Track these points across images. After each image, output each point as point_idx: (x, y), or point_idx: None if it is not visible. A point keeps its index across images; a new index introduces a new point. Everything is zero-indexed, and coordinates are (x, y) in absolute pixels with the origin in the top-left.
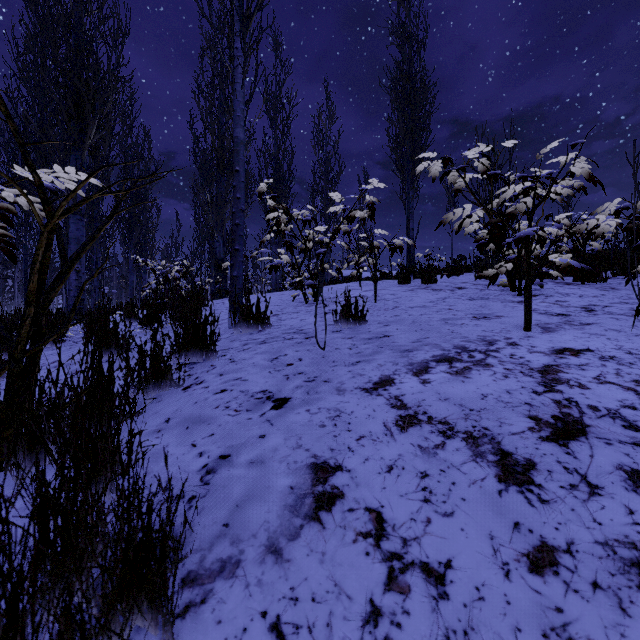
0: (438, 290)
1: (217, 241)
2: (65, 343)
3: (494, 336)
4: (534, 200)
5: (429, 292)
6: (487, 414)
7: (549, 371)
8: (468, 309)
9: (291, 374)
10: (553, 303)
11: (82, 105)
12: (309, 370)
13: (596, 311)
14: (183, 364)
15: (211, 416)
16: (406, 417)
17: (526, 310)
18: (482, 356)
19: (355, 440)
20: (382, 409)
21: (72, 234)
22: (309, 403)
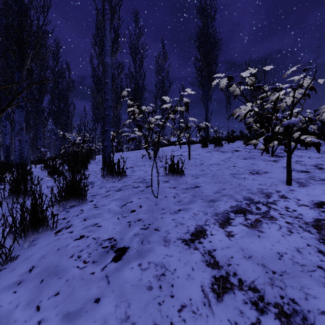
0: (224, 152)
1: None
2: (3, 185)
3: (268, 189)
4: (294, 100)
5: (220, 153)
6: (289, 280)
7: (321, 226)
8: (245, 166)
9: (132, 221)
10: (295, 162)
11: (22, 45)
12: (145, 217)
13: (324, 169)
14: (56, 214)
15: (64, 267)
16: (220, 279)
17: (288, 171)
18: (266, 208)
19: (177, 311)
20: (199, 267)
21: (16, 119)
22: (142, 255)
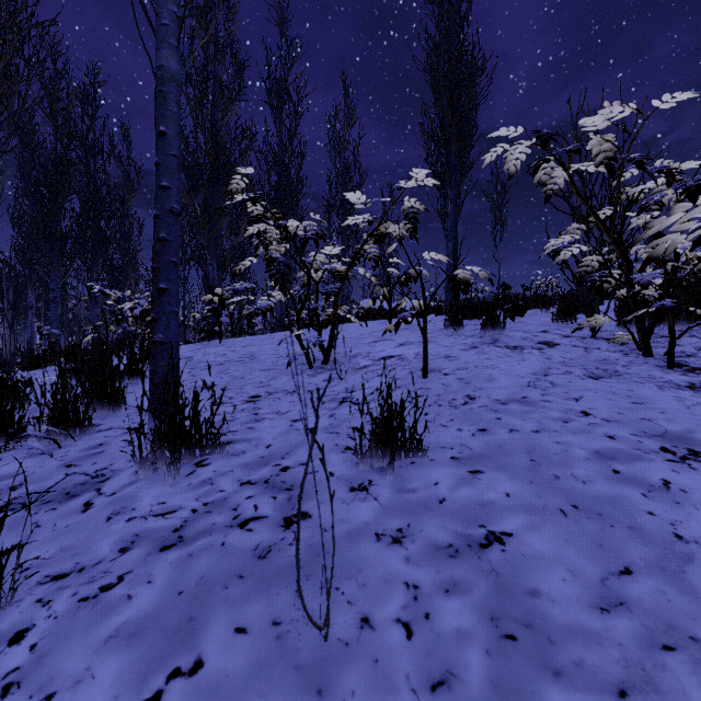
0: (518, 349)
1: (210, 264)
2: None
3: None
4: None
5: (508, 355)
6: None
7: None
8: (622, 413)
9: None
10: None
11: None
12: None
13: None
14: None
15: None
16: None
17: None
18: None
19: None
20: None
21: None
22: None
